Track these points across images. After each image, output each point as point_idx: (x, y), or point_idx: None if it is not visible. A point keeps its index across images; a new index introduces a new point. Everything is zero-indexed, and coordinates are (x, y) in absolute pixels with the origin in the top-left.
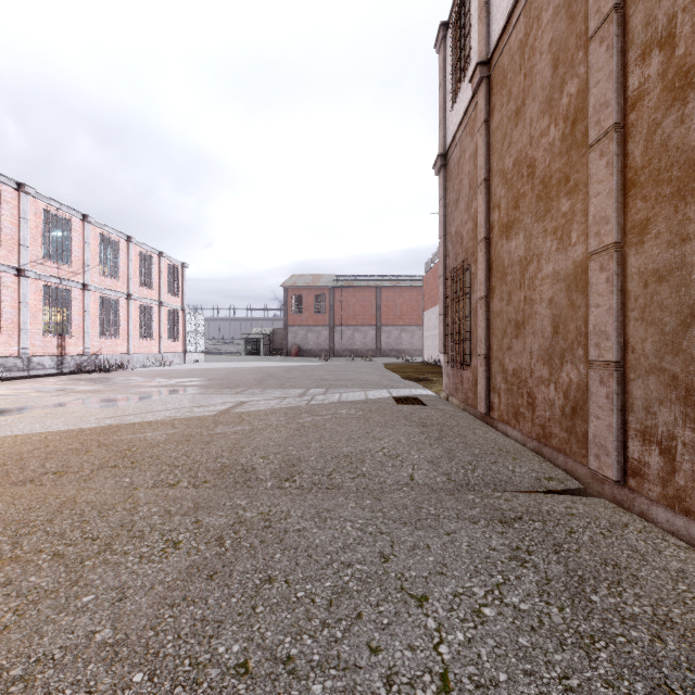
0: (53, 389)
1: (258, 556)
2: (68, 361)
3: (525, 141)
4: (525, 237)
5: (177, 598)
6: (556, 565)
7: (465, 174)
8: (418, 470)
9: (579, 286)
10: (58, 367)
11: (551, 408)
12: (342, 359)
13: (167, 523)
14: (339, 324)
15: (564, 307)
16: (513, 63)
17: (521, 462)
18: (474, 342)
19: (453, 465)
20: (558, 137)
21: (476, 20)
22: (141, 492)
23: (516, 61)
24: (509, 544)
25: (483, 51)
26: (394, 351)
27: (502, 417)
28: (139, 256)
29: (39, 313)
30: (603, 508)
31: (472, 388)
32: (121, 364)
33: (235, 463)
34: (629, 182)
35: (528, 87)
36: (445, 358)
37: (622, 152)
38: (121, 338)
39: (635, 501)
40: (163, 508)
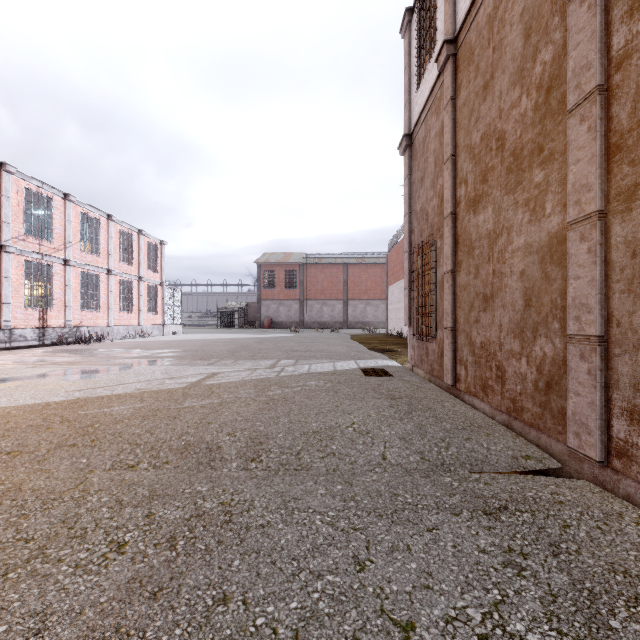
0: (31, 360)
1: (214, 563)
2: (50, 333)
3: (493, 115)
4: (493, 210)
5: (108, 630)
6: (558, 573)
7: (430, 152)
8: (390, 448)
9: (554, 257)
10: (39, 339)
11: (522, 382)
12: (311, 331)
13: (116, 518)
14: (308, 298)
15: (537, 280)
16: (480, 38)
17: (495, 438)
18: (439, 315)
19: (425, 442)
20: (531, 107)
21: (441, 1)
22: (96, 476)
23: (484, 36)
24: (500, 544)
25: (450, 30)
26: (360, 323)
27: (469, 389)
28: (120, 234)
29: (21, 287)
30: (590, 493)
31: (438, 360)
32: (101, 336)
33: (199, 440)
34: (613, 147)
35: (497, 60)
36: (410, 331)
37: (606, 115)
38: (101, 311)
39: (620, 483)
40: (115, 497)
